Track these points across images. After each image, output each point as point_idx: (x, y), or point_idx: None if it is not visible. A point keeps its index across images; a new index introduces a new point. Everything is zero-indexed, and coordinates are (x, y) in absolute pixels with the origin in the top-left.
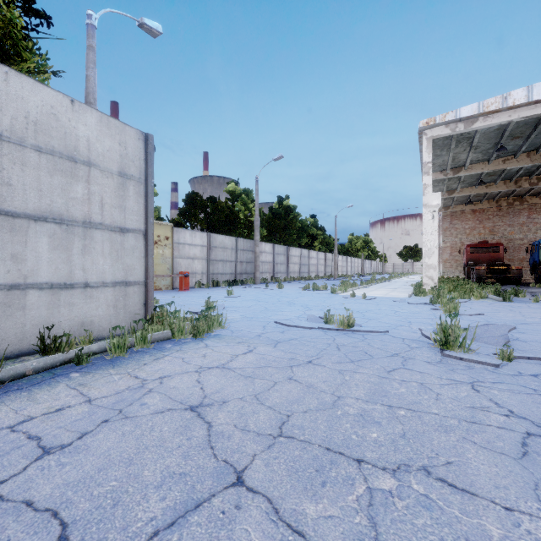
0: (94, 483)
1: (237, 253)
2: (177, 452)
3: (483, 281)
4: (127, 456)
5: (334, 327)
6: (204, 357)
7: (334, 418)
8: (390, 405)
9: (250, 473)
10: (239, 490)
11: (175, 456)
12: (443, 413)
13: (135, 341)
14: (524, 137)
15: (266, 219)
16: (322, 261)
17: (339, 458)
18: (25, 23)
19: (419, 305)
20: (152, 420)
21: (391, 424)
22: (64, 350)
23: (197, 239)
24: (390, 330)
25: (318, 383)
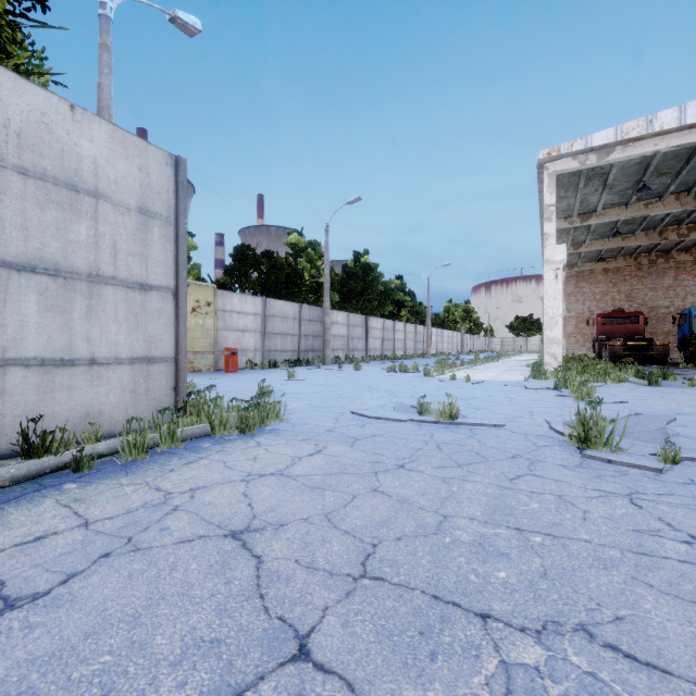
0: (75, 658)
1: (300, 324)
2: (208, 605)
3: (618, 360)
4: (131, 611)
5: (431, 419)
6: (255, 460)
7: (441, 549)
8: (519, 528)
9: (319, 639)
10: (302, 669)
11: (205, 610)
12: (597, 540)
13: (159, 439)
14: (673, 173)
15: (339, 280)
16: (411, 335)
17: (453, 612)
18: (12, 6)
19: (541, 391)
20: (175, 553)
21: (525, 557)
22: (59, 451)
23: (248, 306)
24: (507, 422)
25: (414, 496)
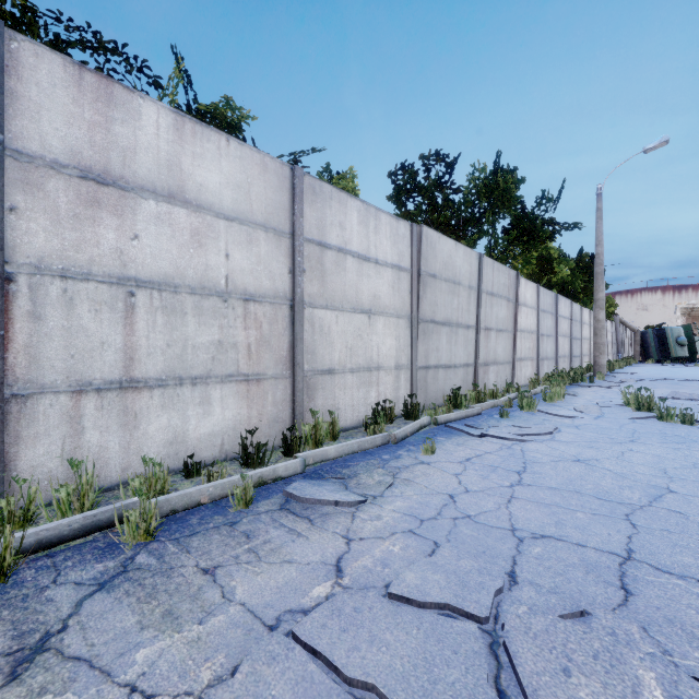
0: None
1: None
2: None
3: None
4: None
5: None
6: None
7: None
8: None
9: None
10: None
11: None
12: None
13: None
14: None
15: None
16: None
17: None
18: None
19: None
20: None
21: None
22: None
23: None
24: None
25: None
